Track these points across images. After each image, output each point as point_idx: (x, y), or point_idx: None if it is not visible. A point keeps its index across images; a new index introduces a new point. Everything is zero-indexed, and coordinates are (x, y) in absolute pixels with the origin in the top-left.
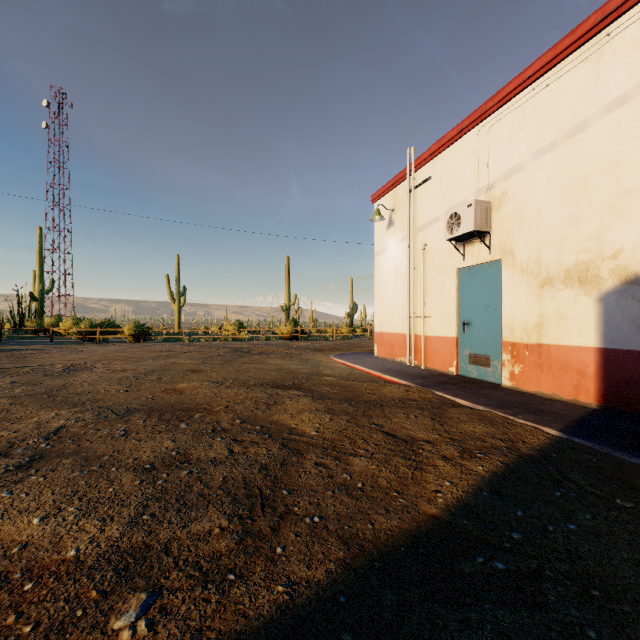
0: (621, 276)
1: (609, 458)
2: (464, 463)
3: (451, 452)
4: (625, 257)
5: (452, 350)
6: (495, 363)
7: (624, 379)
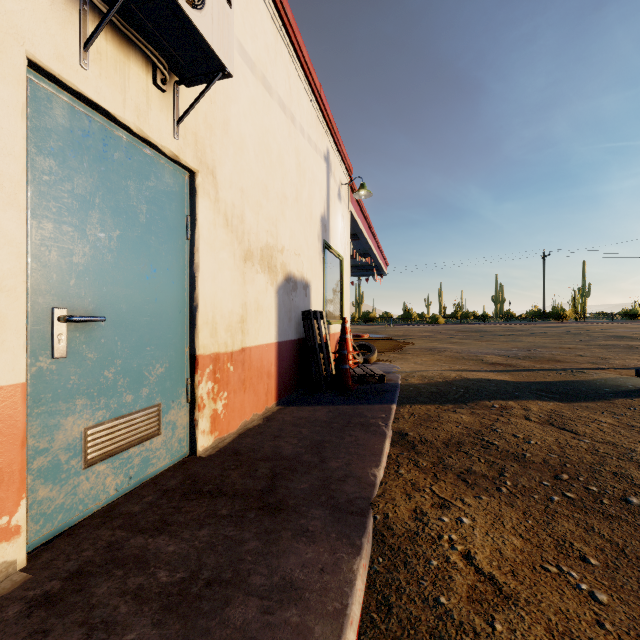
0: (284, 272)
1: (407, 397)
2: (517, 405)
3: (517, 410)
4: (285, 256)
5: (5, 455)
6: (173, 416)
7: (285, 368)
